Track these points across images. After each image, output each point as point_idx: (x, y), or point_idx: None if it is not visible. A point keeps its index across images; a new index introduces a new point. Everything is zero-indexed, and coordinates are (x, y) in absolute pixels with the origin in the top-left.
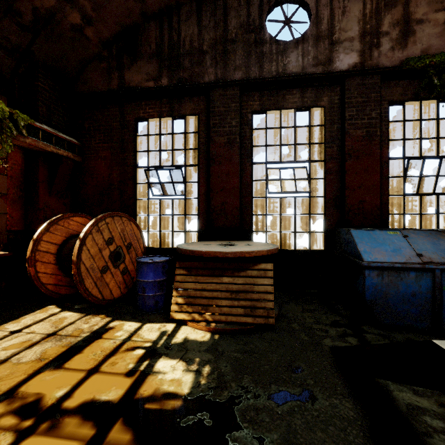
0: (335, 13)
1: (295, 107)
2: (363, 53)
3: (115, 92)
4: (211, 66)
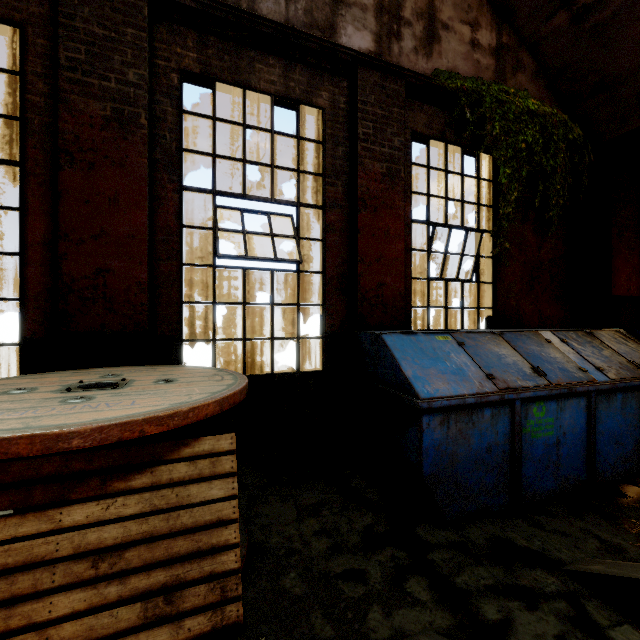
0: None
1: (272, 91)
2: (380, 40)
3: None
4: None
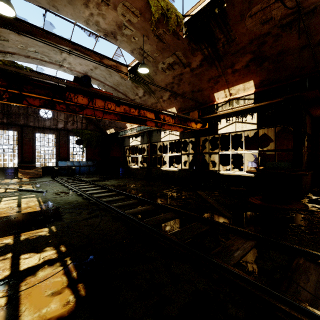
0: (58, 115)
1: (48, 134)
2: (64, 125)
3: None
4: (22, 119)
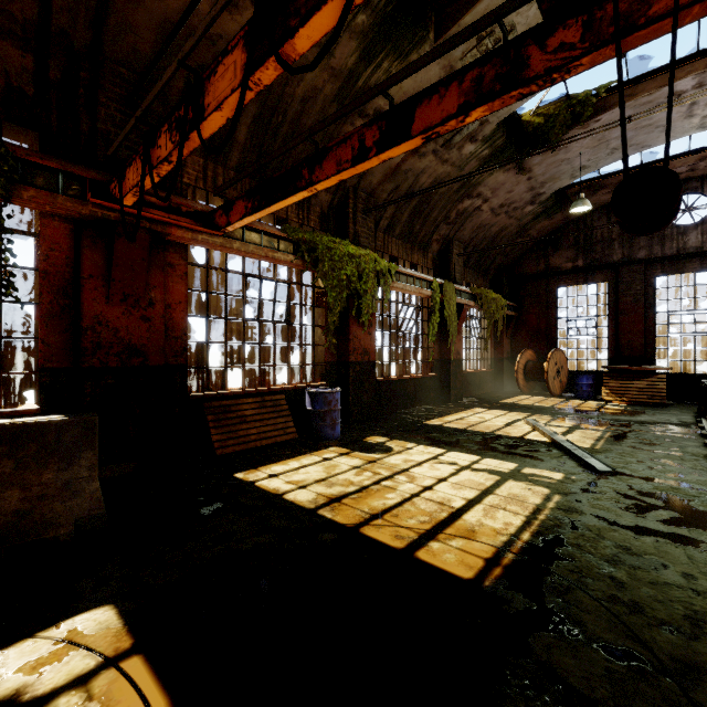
0: None
1: (694, 271)
2: None
3: (545, 274)
4: (618, 249)
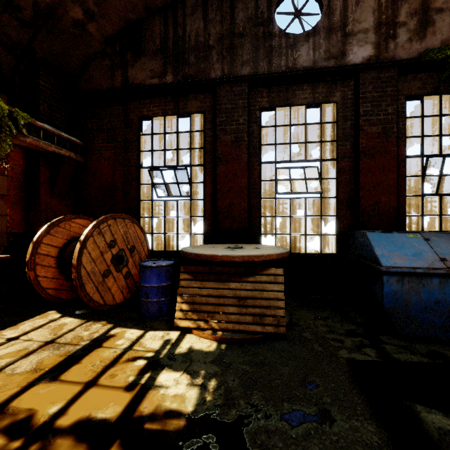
0: (348, 3)
1: (305, 103)
2: (378, 46)
3: (118, 90)
4: (217, 61)
